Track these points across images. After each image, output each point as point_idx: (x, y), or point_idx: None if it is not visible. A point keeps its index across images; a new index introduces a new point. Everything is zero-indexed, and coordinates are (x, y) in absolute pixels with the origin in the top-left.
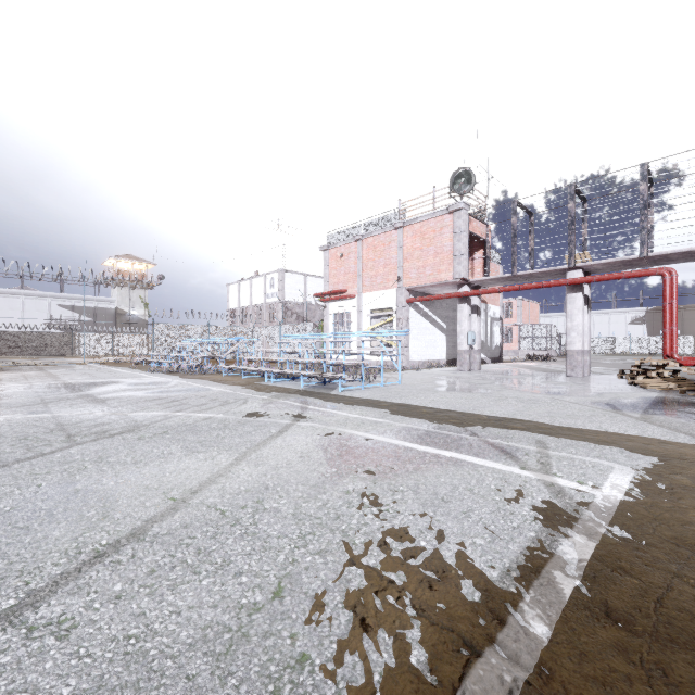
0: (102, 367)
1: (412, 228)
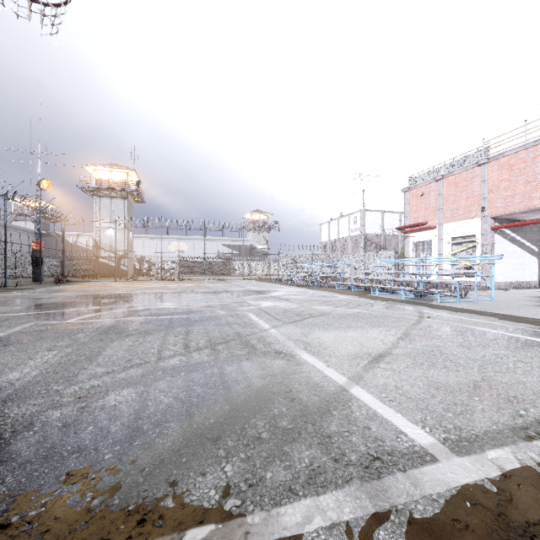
0: (256, 282)
1: (497, 162)
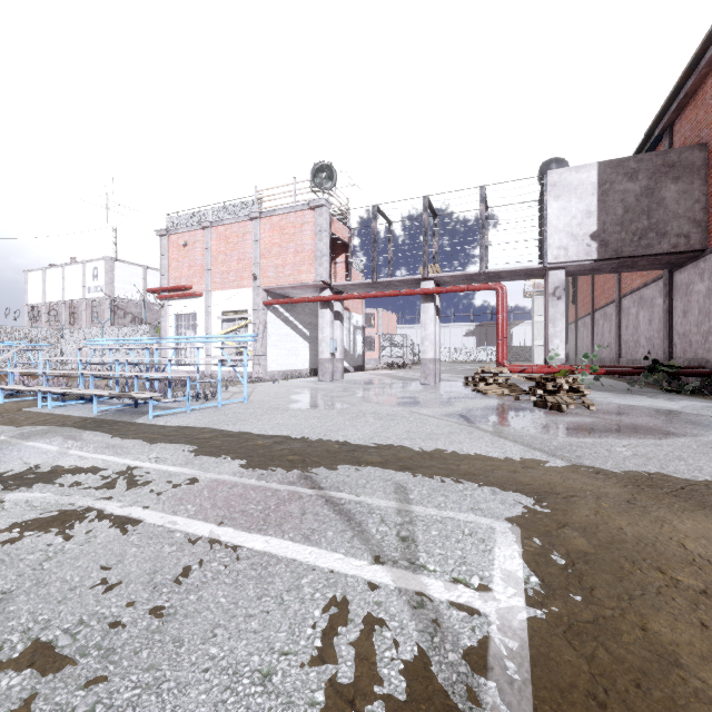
0: None
1: (270, 221)
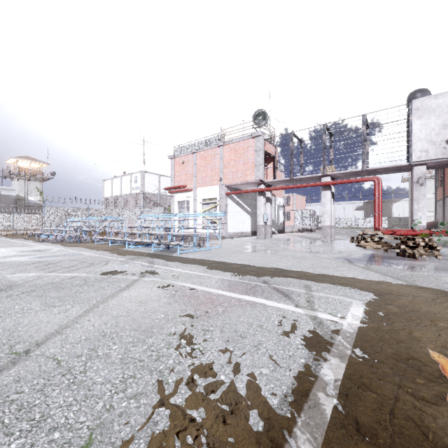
0: (0, 238)
1: (229, 146)
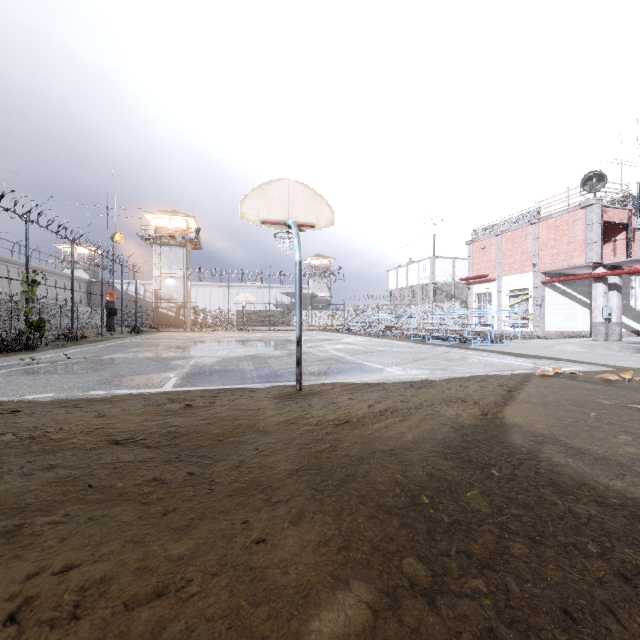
0: (322, 332)
1: (546, 223)
